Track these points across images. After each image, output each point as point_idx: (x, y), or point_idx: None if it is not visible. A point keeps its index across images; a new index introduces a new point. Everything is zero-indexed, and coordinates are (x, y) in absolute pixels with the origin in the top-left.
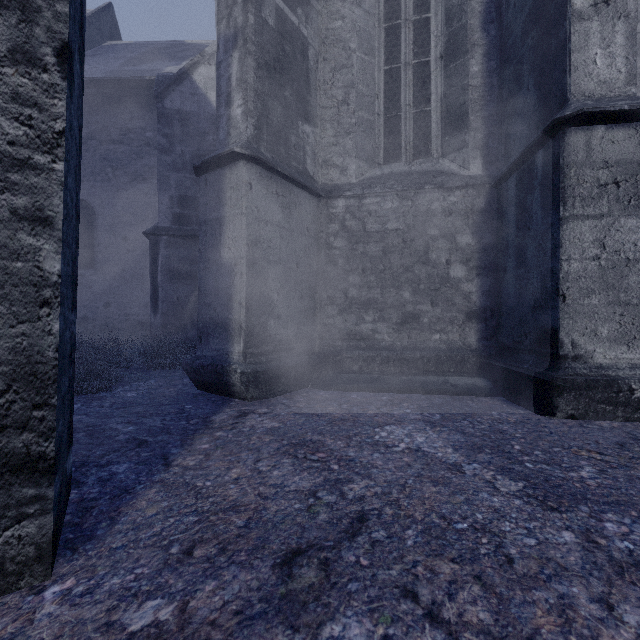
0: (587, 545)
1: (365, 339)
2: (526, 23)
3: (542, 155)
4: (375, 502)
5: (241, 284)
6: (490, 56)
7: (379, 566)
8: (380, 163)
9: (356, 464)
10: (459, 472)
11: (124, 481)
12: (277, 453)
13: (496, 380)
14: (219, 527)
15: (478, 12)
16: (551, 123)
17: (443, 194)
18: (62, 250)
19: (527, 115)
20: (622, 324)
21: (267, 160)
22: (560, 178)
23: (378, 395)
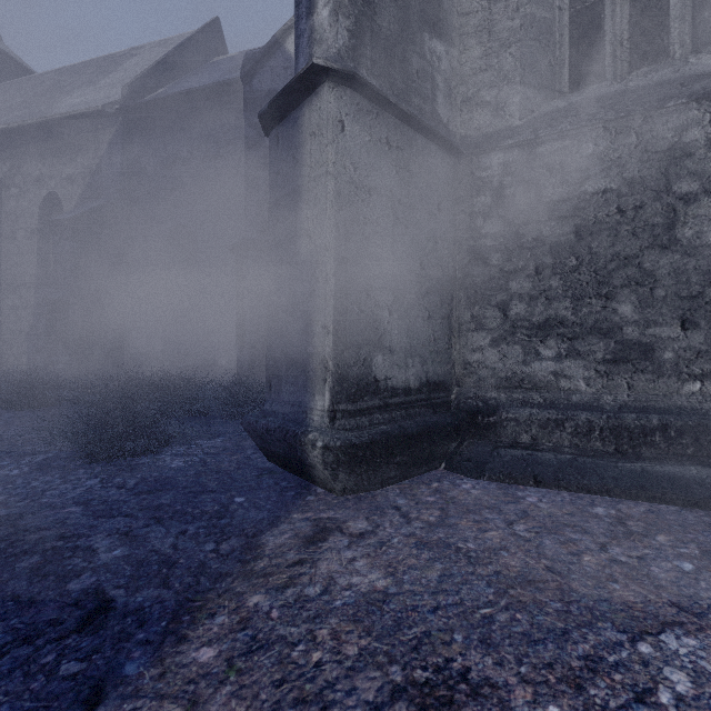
0: None
1: (540, 388)
2: None
3: None
4: None
5: (326, 294)
6: None
7: None
8: (563, 91)
9: None
10: None
11: None
12: None
13: None
14: None
15: None
16: None
17: (710, 110)
18: None
19: None
20: None
21: (370, 82)
22: None
23: (582, 500)
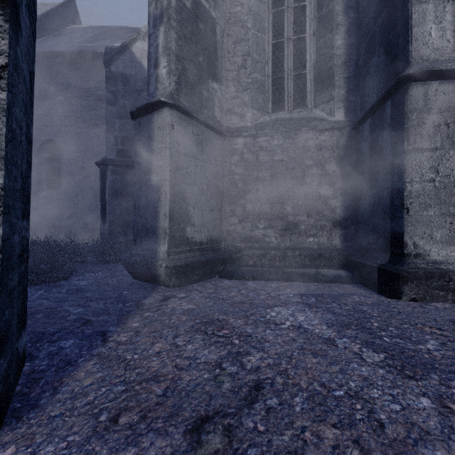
0: (442, 410)
1: (258, 241)
2: (377, 7)
3: (390, 104)
4: (268, 372)
5: (165, 200)
6: (350, 33)
7: (273, 432)
8: (269, 112)
9: (252, 339)
10: (333, 345)
11: (69, 355)
12: (191, 330)
13: (355, 272)
14: (142, 396)
15: (341, 0)
16: (398, 79)
17: (315, 134)
18: (5, 167)
19: (378, 75)
20: (451, 230)
21: (185, 107)
22: (405, 121)
23: (268, 283)
